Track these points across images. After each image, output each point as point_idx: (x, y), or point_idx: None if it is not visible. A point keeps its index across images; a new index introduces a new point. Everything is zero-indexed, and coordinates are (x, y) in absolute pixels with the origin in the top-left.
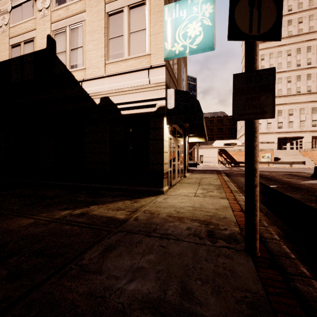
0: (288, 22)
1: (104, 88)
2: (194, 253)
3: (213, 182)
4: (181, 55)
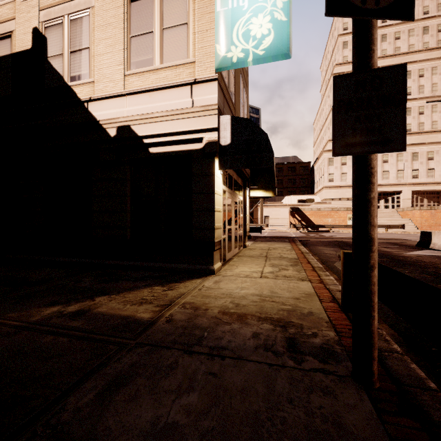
0: (382, 37)
1: (122, 113)
2: (268, 386)
3: (285, 255)
4: (240, 65)
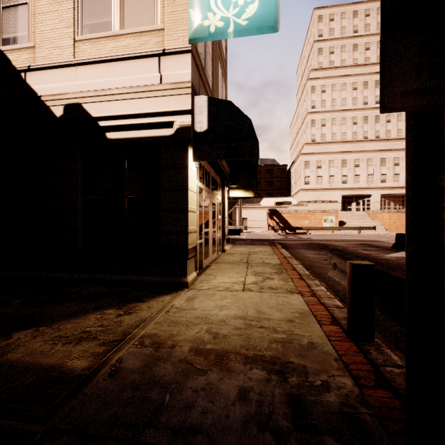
0: (353, 46)
1: (71, 87)
2: None
3: (268, 260)
4: (219, 36)
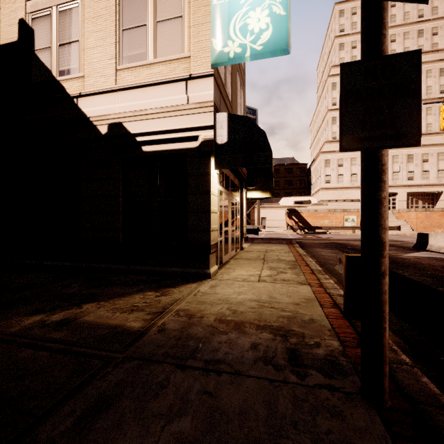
0: None
1: (114, 109)
2: (269, 407)
3: (283, 257)
4: (237, 60)
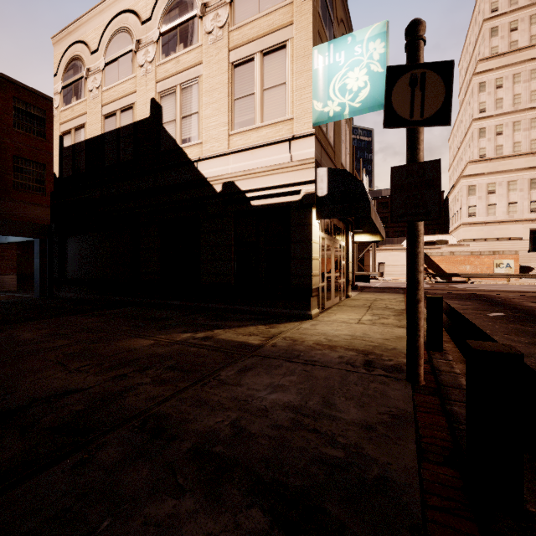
0: None
1: (227, 170)
2: (343, 378)
3: (392, 306)
4: (337, 118)
